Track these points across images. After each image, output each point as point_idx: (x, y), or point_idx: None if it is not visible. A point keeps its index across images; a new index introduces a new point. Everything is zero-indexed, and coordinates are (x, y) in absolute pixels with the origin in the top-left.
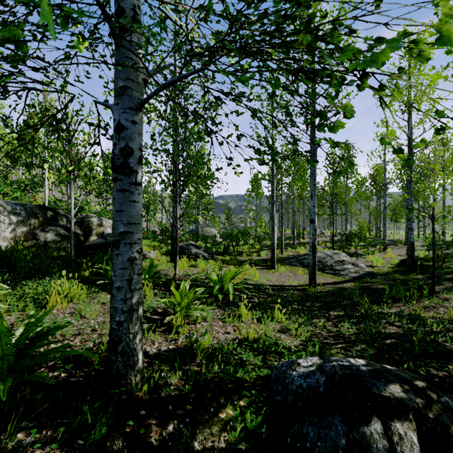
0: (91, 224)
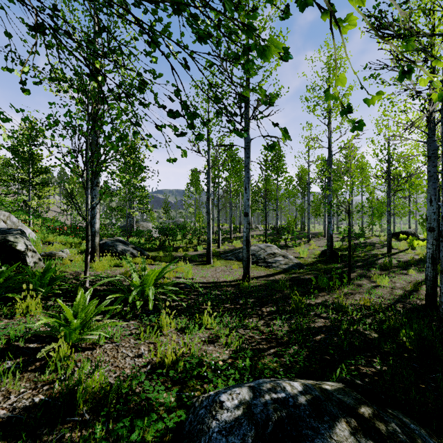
0: None
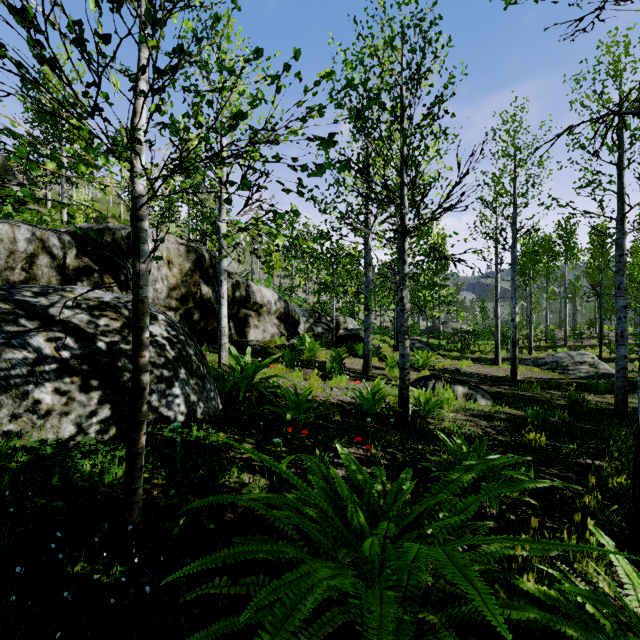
0: (339, 322)
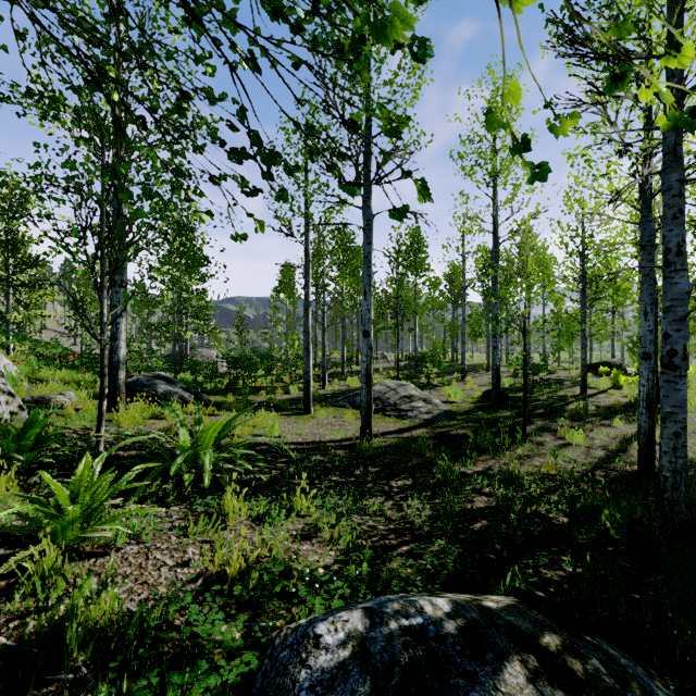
0: None
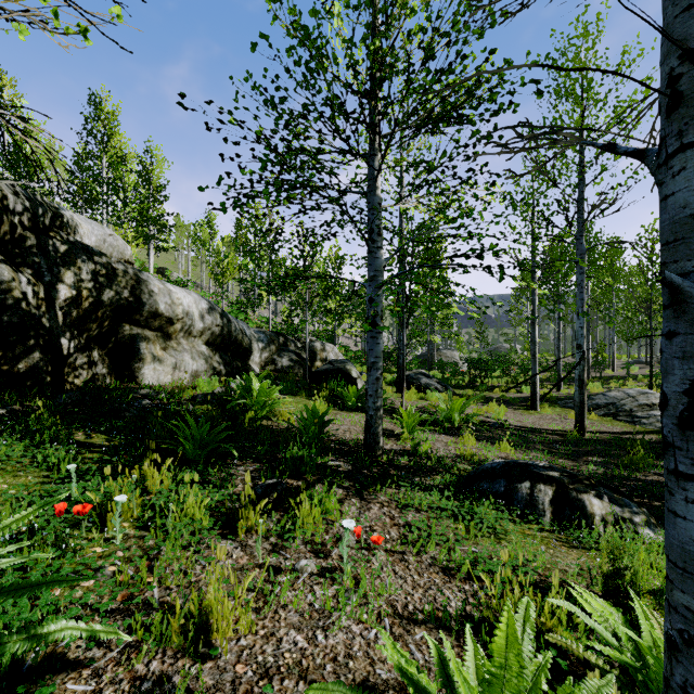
0: (315, 349)
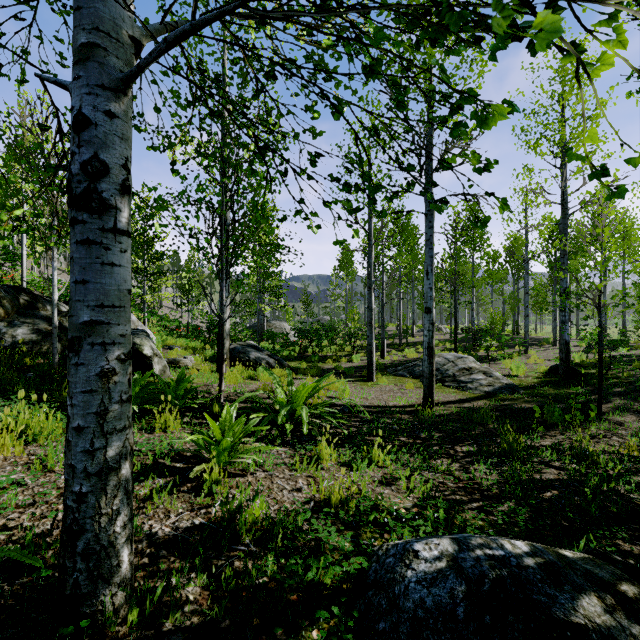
0: None
